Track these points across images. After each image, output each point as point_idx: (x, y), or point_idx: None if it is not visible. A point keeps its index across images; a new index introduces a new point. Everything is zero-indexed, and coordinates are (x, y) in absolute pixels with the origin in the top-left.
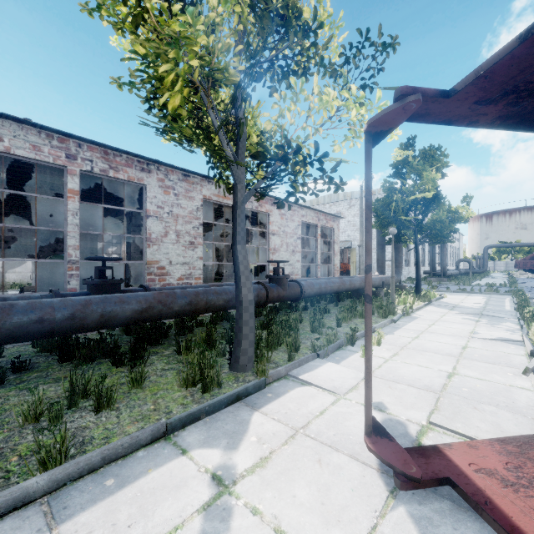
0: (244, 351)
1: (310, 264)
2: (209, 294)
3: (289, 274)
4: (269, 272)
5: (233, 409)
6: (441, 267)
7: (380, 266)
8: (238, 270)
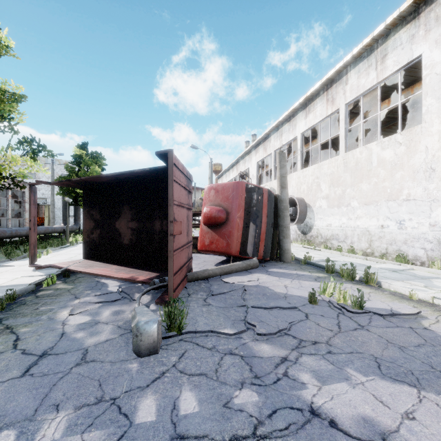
0: None
1: (0, 218)
2: None
3: None
4: None
5: None
6: None
7: (65, 220)
8: None
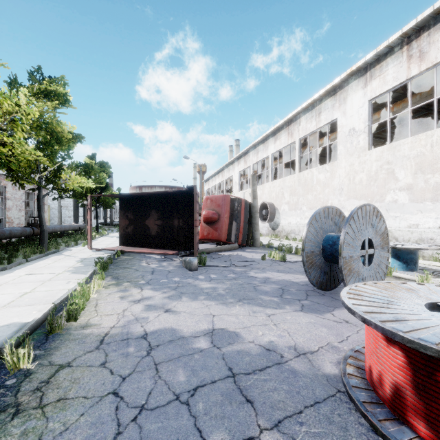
0: (45, 246)
1: None
2: (15, 231)
3: (18, 224)
4: (6, 223)
5: (55, 254)
6: (110, 220)
7: (76, 219)
8: (42, 220)
